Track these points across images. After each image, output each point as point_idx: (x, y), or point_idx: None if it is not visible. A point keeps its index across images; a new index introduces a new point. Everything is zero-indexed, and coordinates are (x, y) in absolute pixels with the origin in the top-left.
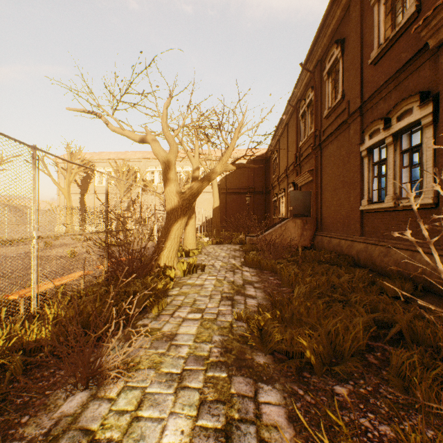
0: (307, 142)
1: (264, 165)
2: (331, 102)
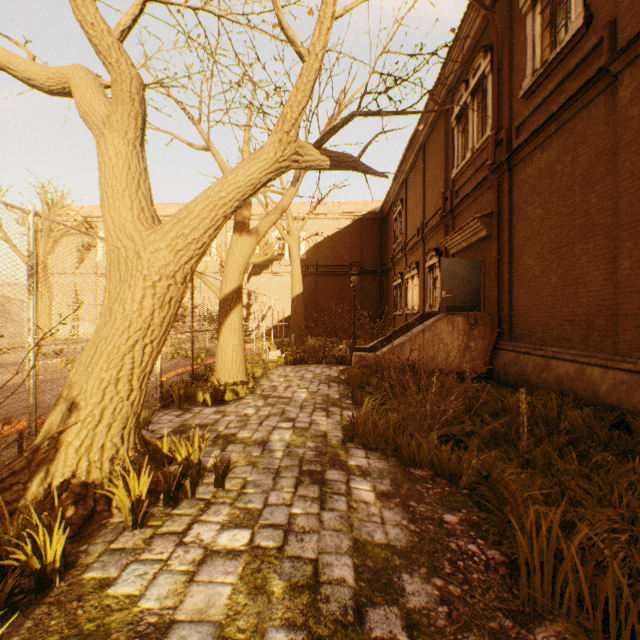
0: (471, 166)
1: (379, 227)
2: (541, 57)
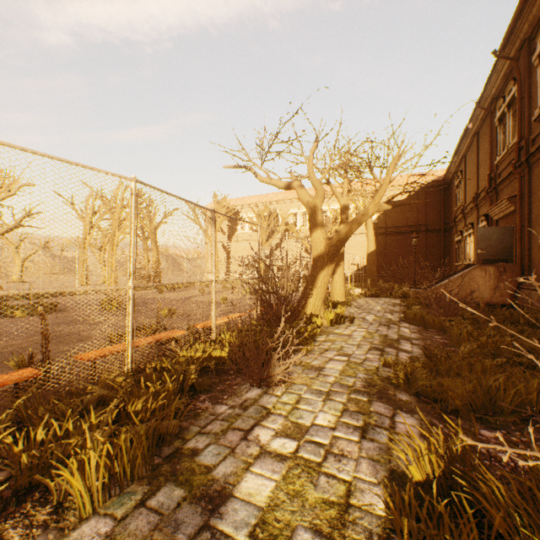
0: (508, 157)
1: (442, 192)
2: None
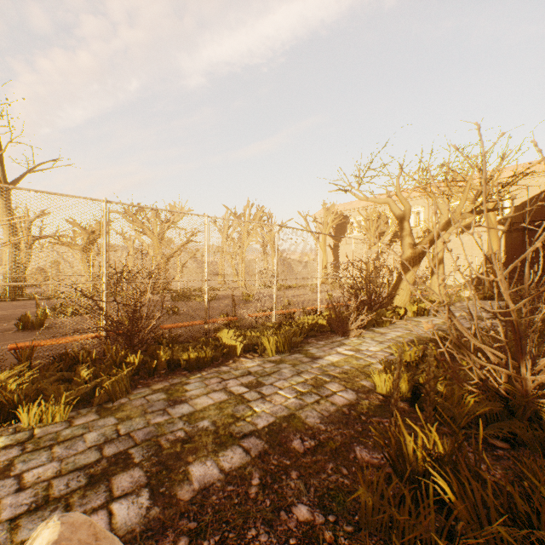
0: None
1: None
2: None
